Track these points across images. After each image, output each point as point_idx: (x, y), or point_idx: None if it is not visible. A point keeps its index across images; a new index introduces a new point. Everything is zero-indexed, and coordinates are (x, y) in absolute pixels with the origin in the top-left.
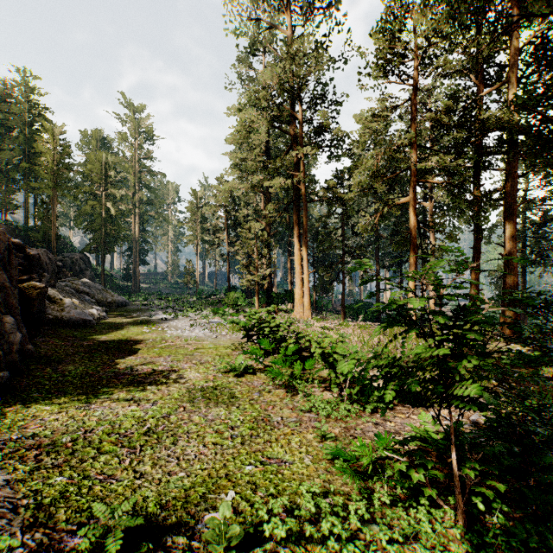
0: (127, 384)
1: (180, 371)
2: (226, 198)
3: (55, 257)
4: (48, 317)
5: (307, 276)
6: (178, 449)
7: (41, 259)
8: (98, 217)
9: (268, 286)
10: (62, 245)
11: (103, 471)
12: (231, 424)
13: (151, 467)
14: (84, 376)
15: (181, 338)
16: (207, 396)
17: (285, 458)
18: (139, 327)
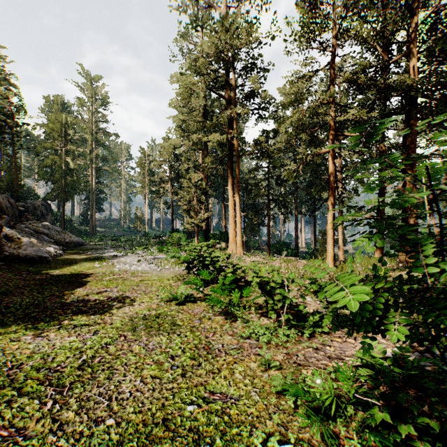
0: (71, 314)
1: (124, 300)
2: (170, 152)
3: (19, 203)
4: (5, 254)
5: (239, 219)
6: (112, 386)
7: (2, 203)
8: (58, 169)
9: (206, 228)
10: (26, 194)
11: (12, 422)
12: (171, 353)
13: (75, 413)
14: (29, 307)
15: (129, 271)
16: (149, 324)
17: (230, 392)
18: (91, 262)
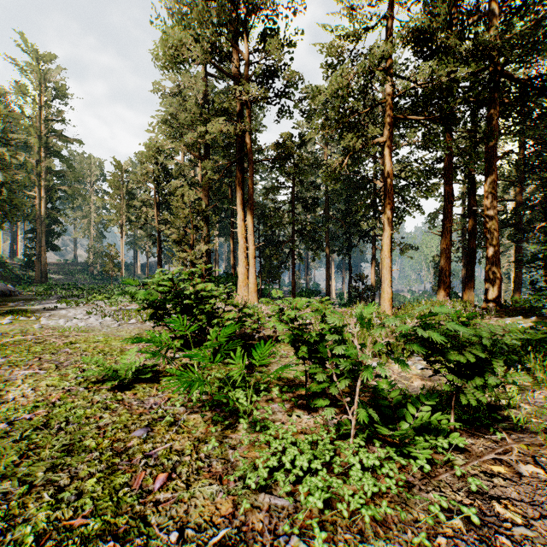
0: None
1: None
2: (151, 156)
3: None
4: None
5: (252, 252)
6: None
7: None
8: None
9: (206, 269)
10: None
11: None
12: None
13: None
14: None
15: (58, 329)
16: None
17: None
18: (0, 317)
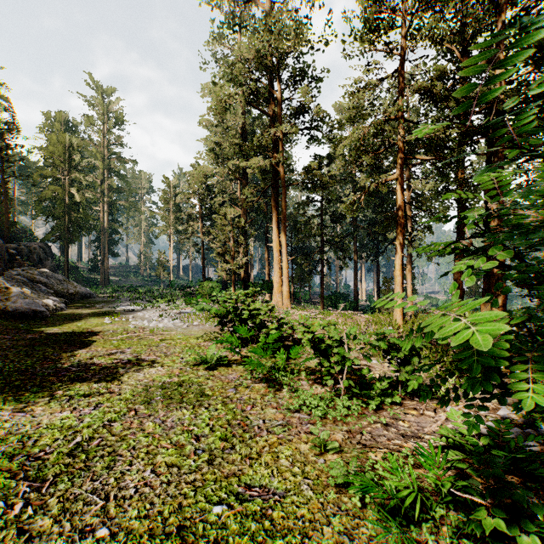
0: (67, 382)
1: (139, 364)
2: (200, 182)
3: (10, 244)
4: None
5: (286, 264)
6: (111, 479)
7: None
8: (60, 203)
9: (245, 276)
10: (20, 234)
11: None
12: (196, 433)
13: (53, 520)
14: (13, 374)
15: (147, 328)
16: (169, 394)
17: (273, 485)
18: (100, 318)
